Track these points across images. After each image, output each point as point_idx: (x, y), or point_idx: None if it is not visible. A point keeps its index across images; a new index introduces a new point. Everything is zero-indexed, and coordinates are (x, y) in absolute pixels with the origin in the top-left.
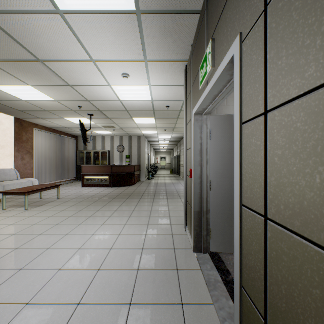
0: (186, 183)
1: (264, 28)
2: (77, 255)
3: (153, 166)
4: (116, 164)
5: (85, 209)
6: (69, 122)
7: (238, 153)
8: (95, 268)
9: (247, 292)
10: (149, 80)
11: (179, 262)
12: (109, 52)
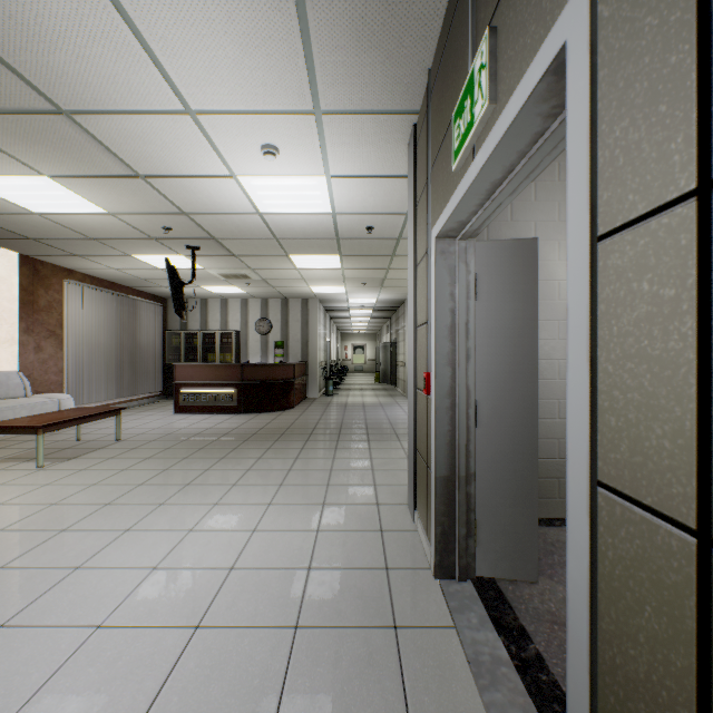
0: (414, 406)
1: None
2: (147, 588)
3: (337, 365)
4: (254, 361)
5: (178, 467)
6: (145, 266)
7: (583, 329)
8: (189, 622)
9: None
10: (327, 162)
11: (400, 606)
12: (228, 91)
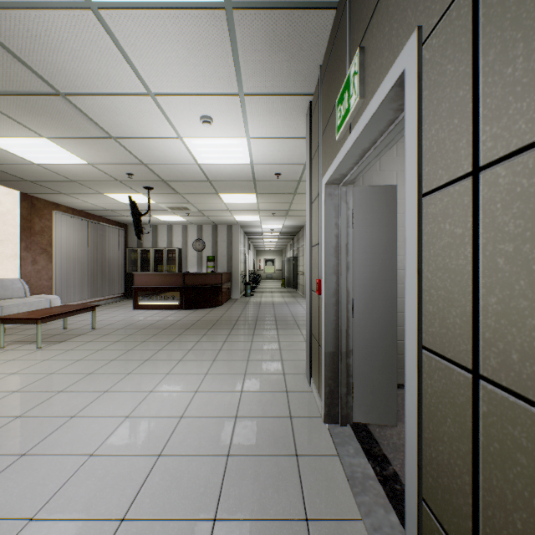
0: (310, 303)
1: (472, 9)
2: (123, 430)
3: (253, 274)
4: (192, 271)
5: (139, 348)
6: (112, 201)
7: (414, 251)
8: (153, 452)
9: (433, 512)
10: (247, 128)
11: (300, 442)
12: (178, 79)
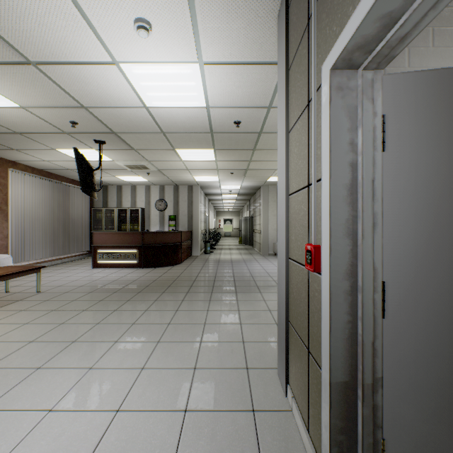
0: (286, 276)
1: None
2: None
3: (214, 232)
4: (154, 229)
5: (74, 321)
6: (68, 159)
7: None
8: None
9: None
10: (199, 45)
11: None
12: None
